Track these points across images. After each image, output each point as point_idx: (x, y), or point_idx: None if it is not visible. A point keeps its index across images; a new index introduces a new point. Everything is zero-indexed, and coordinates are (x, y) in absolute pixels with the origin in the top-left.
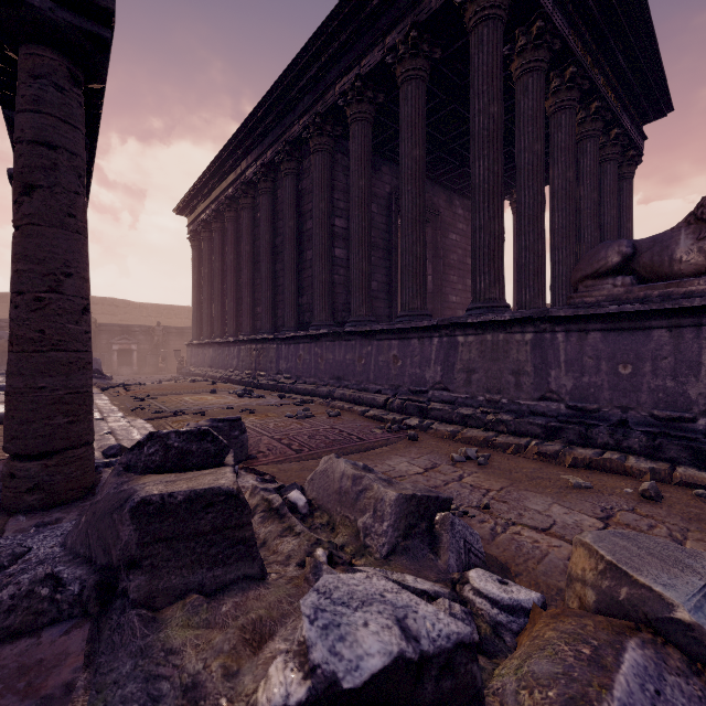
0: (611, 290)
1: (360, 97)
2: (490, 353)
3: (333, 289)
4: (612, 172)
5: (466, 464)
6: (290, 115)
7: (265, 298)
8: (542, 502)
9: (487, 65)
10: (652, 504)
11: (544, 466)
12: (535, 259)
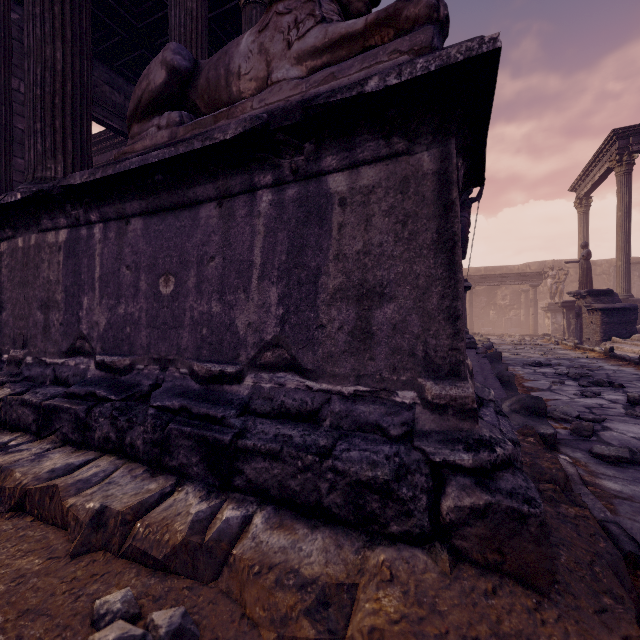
0: (155, 136)
1: None
2: (20, 271)
3: None
4: None
5: None
6: None
7: None
8: None
9: None
10: None
11: None
12: None
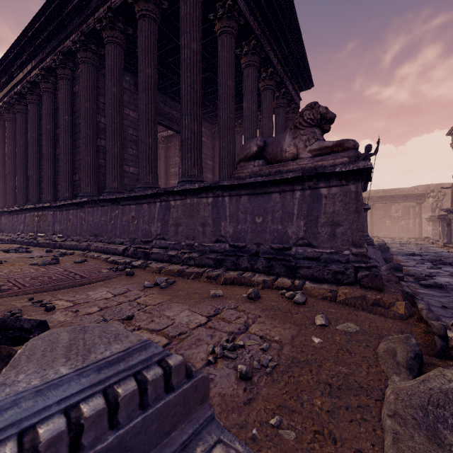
0: (253, 169)
1: (111, 25)
2: (189, 212)
3: (100, 170)
4: (282, 114)
5: (151, 289)
6: (64, 32)
7: (46, 175)
8: (178, 309)
9: (189, 14)
10: (251, 302)
11: (207, 285)
12: (228, 155)
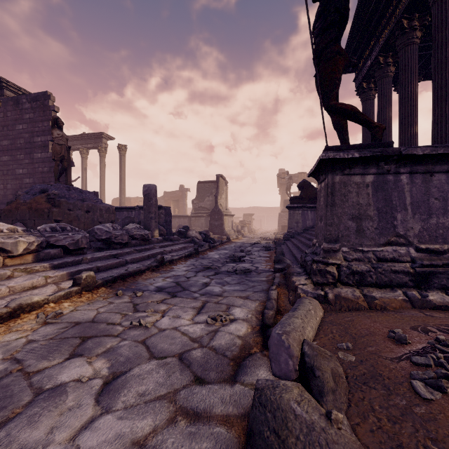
0: None
1: None
2: None
3: None
4: None
5: None
6: None
7: None
8: None
9: None
10: None
11: None
12: None
